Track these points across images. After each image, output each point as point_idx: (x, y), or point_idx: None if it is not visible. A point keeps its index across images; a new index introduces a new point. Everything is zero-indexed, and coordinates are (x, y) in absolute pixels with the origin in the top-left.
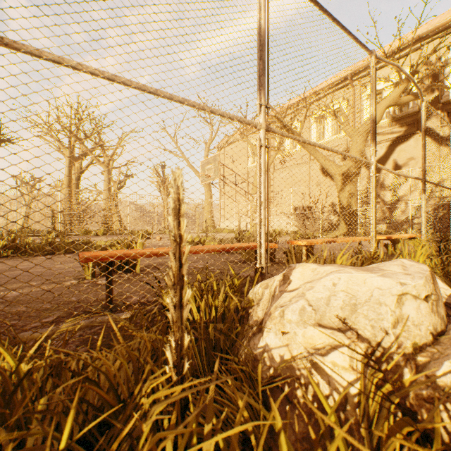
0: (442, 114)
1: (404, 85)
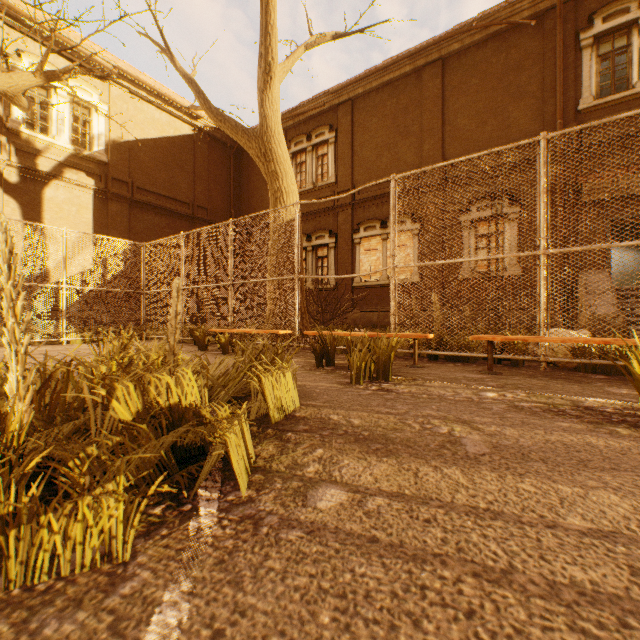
0: (8, 145)
1: (41, 82)
